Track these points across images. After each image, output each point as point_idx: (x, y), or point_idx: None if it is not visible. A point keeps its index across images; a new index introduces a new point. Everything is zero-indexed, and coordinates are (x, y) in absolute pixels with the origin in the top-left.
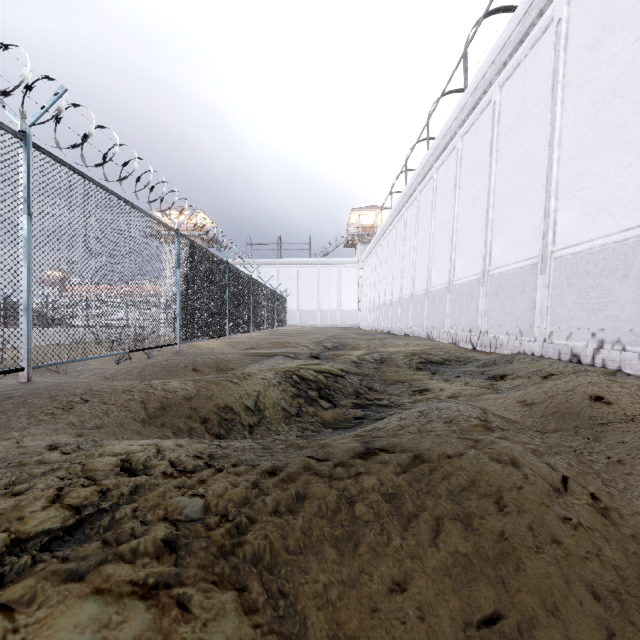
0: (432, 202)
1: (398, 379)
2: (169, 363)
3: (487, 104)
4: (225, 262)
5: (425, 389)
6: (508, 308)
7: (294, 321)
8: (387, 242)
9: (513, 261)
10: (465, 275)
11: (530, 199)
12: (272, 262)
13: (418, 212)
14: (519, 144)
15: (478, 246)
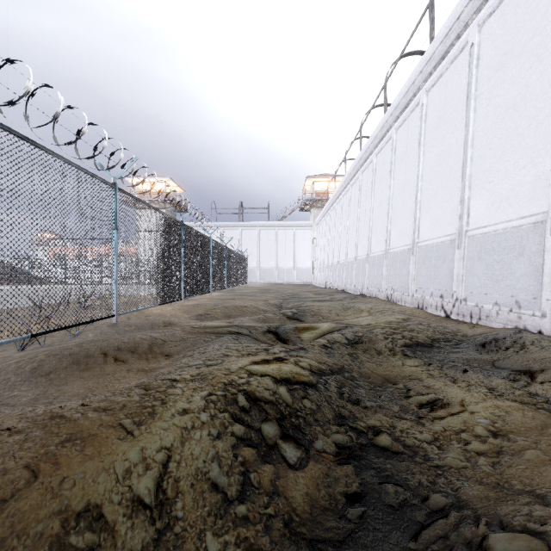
0: (391, 163)
1: (384, 374)
2: (83, 351)
3: (460, 50)
4: (180, 223)
5: (434, 401)
6: (497, 274)
7: (254, 278)
8: (341, 205)
9: (503, 219)
10: (433, 236)
11: (528, 145)
12: (234, 225)
13: (374, 174)
14: (509, 84)
15: (450, 204)
